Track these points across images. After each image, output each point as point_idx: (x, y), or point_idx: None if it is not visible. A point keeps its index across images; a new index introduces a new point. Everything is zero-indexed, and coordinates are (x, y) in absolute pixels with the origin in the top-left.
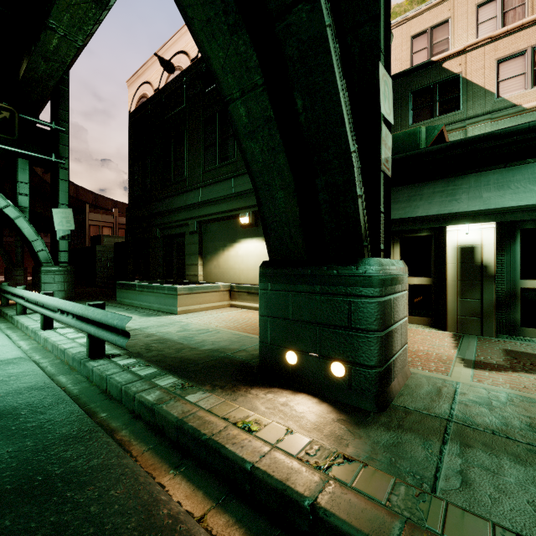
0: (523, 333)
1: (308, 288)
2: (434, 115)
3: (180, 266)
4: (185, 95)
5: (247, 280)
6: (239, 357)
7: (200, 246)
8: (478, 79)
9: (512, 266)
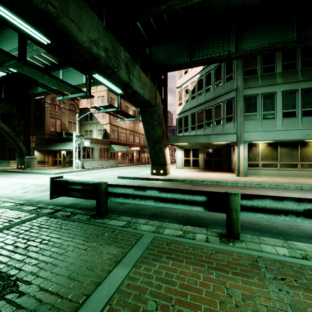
0: (71, 166)
1: (21, 159)
2: (88, 120)
3: (14, 156)
4: None
5: None
6: (16, 169)
7: None
8: (95, 115)
9: (70, 156)
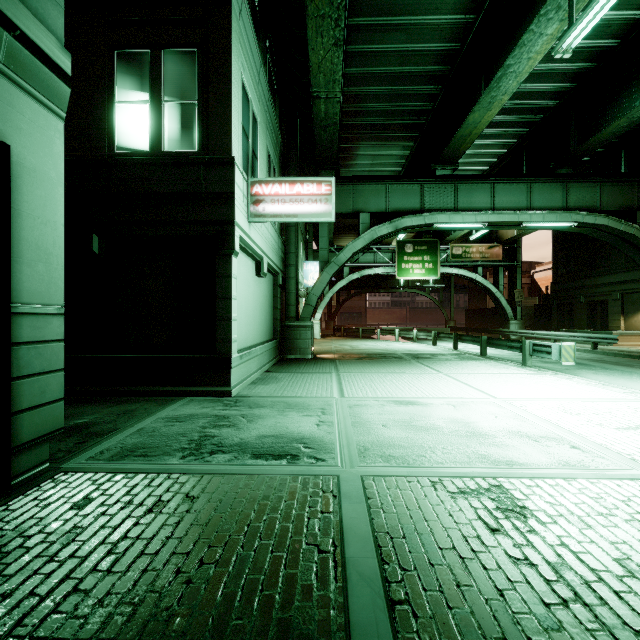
0: None
1: None
2: None
3: (602, 321)
4: None
5: None
6: None
7: (621, 308)
8: None
9: None
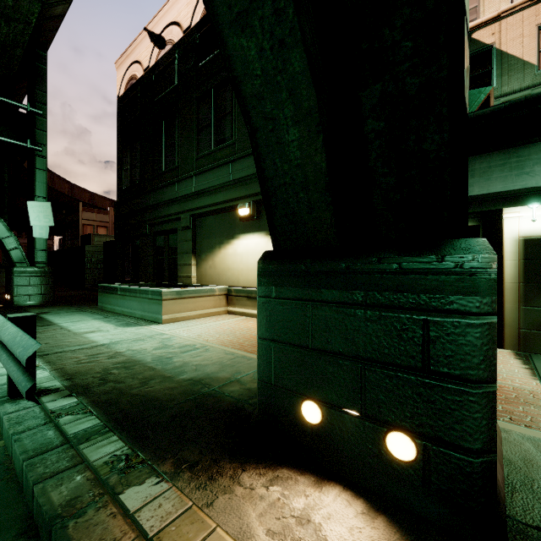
0: None
1: (341, 295)
2: None
3: (172, 267)
4: (177, 71)
5: (247, 282)
6: (229, 394)
7: (194, 244)
8: (515, 50)
9: None
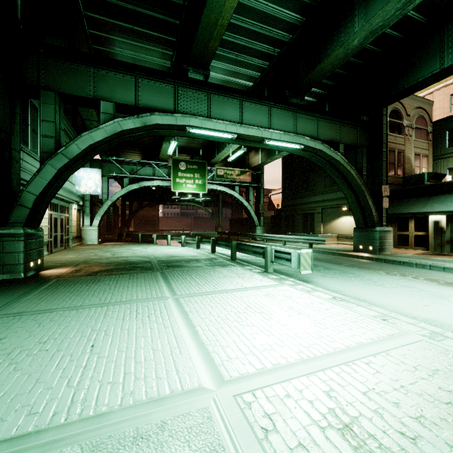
0: None
1: (364, 233)
2: None
3: (311, 227)
4: None
5: (345, 233)
6: (347, 250)
7: (322, 218)
8: None
9: None
